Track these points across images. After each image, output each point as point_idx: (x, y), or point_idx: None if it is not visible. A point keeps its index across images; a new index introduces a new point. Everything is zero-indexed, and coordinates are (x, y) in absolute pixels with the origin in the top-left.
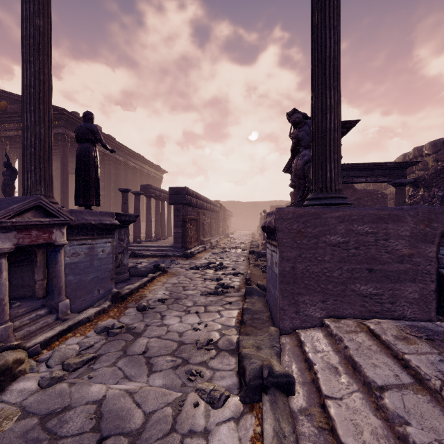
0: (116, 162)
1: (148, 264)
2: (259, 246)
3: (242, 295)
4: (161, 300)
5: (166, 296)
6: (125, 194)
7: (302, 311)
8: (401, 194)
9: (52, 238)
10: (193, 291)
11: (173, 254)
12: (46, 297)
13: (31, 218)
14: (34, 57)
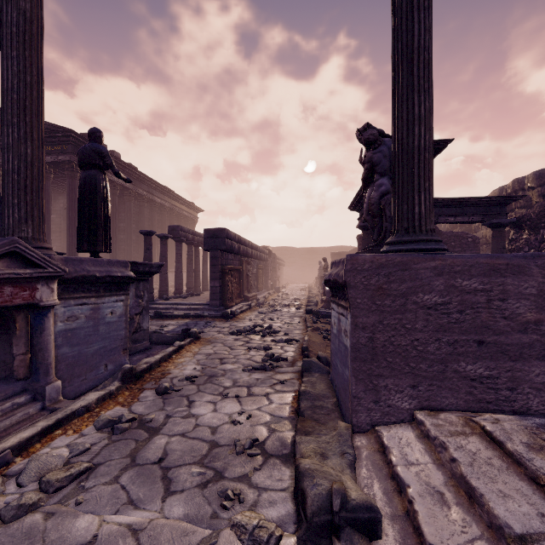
0: (139, 198)
1: (176, 327)
2: (318, 303)
3: (298, 370)
4: (190, 378)
5: (197, 372)
6: (148, 238)
7: (383, 399)
8: (500, 238)
9: (35, 296)
10: (234, 365)
11: (208, 315)
12: (29, 377)
13: (3, 270)
14: (17, 51)
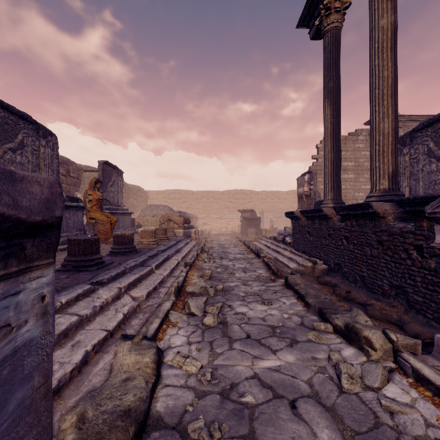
0: None
1: None
2: None
3: None
4: None
5: None
6: None
7: None
8: None
9: None
10: None
11: None
12: None
13: None
14: None
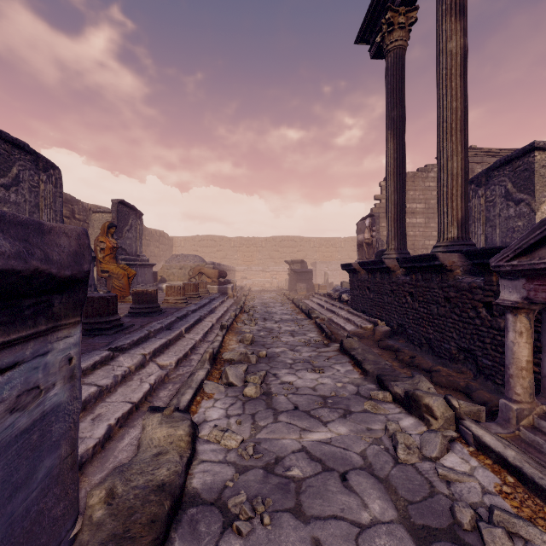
0: None
1: None
2: None
3: None
4: None
5: None
6: None
7: None
8: None
9: None
10: None
11: None
12: None
13: (545, 258)
14: None
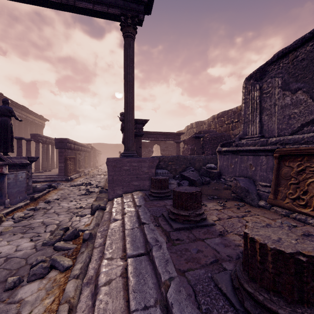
0: None
1: (41, 186)
2: None
3: (98, 194)
4: (57, 199)
5: (59, 198)
6: (19, 141)
7: (115, 192)
8: (178, 147)
9: (2, 171)
10: (74, 195)
11: (58, 180)
12: None
13: None
14: None
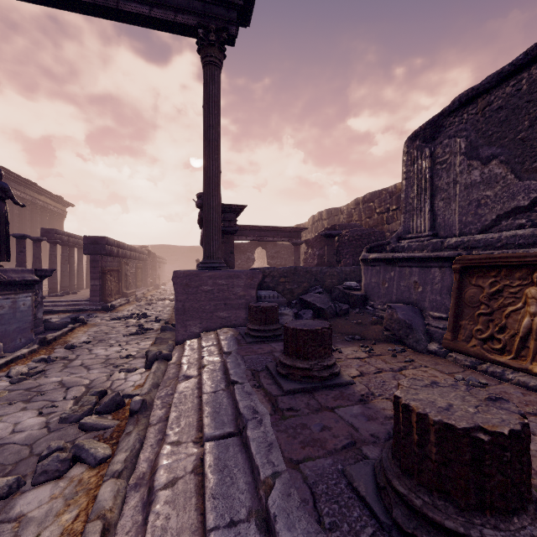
0: None
1: (60, 320)
2: None
3: (159, 333)
4: (87, 341)
5: (91, 340)
6: (21, 241)
7: (188, 330)
8: (297, 252)
9: None
10: (116, 335)
11: (90, 309)
12: None
13: None
14: None
